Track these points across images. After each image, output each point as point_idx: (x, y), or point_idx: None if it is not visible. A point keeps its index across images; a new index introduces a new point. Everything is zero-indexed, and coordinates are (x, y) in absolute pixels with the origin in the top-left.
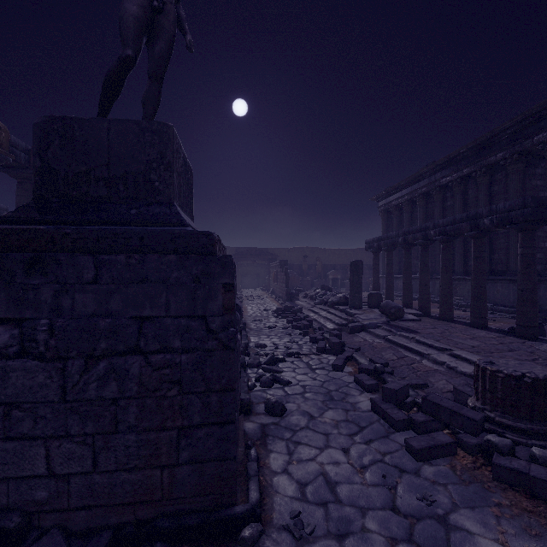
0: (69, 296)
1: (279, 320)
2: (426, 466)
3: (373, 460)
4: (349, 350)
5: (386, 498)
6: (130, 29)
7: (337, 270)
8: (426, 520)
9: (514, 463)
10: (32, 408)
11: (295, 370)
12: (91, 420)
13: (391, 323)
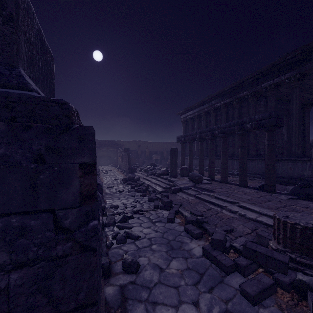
0: None
1: (125, 186)
2: (261, 309)
3: (221, 311)
4: (176, 206)
5: None
6: None
7: (157, 154)
8: None
9: None
10: None
11: (141, 225)
12: None
13: (196, 186)
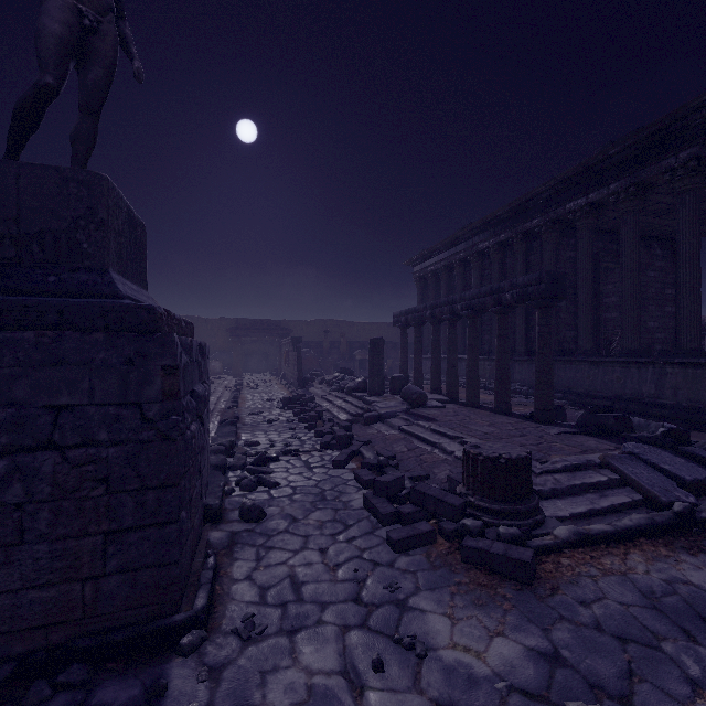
0: None
1: (285, 411)
2: (403, 556)
3: (350, 557)
4: (357, 444)
5: (352, 591)
6: (50, 51)
7: (366, 349)
8: (384, 606)
9: (480, 543)
10: None
11: (288, 470)
12: None
13: (412, 411)
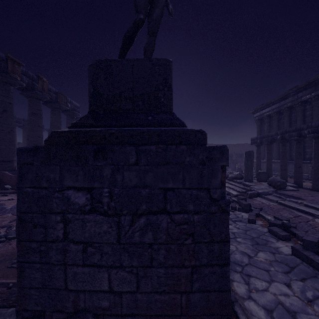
0: (120, 173)
1: None
2: None
3: (315, 295)
4: (256, 210)
5: None
6: (142, 1)
7: None
8: None
9: None
10: (99, 247)
11: None
12: (135, 257)
13: (278, 192)
